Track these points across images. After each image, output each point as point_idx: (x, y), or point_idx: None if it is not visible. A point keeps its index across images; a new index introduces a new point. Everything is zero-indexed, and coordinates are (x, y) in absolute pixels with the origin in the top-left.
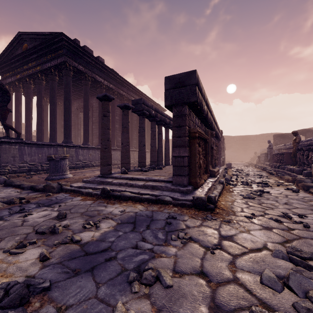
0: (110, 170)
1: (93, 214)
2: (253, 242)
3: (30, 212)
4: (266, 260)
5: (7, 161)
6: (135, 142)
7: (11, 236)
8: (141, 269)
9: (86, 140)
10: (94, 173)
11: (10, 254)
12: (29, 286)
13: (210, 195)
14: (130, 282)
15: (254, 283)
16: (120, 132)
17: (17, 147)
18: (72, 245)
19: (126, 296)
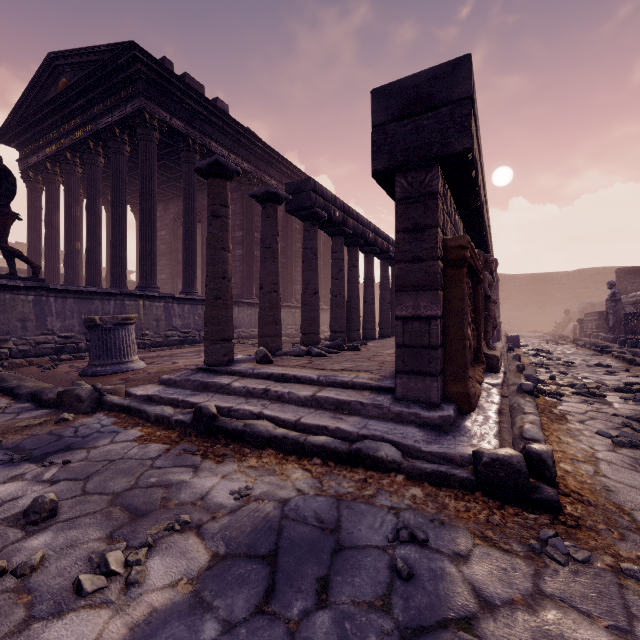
0: (229, 353)
1: (147, 505)
2: None
3: None
4: None
5: (8, 330)
6: (297, 289)
7: None
8: None
9: (190, 283)
10: (198, 359)
11: None
12: None
13: (538, 451)
14: None
15: None
16: None
17: (31, 299)
18: None
19: None
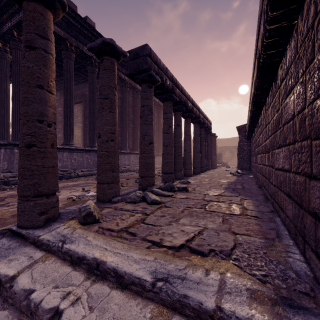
0: (49, 210)
1: None
2: None
3: None
4: None
5: None
6: None
7: None
8: None
9: (68, 138)
10: None
11: None
12: None
13: None
14: None
15: None
16: (120, 129)
17: None
18: None
19: None
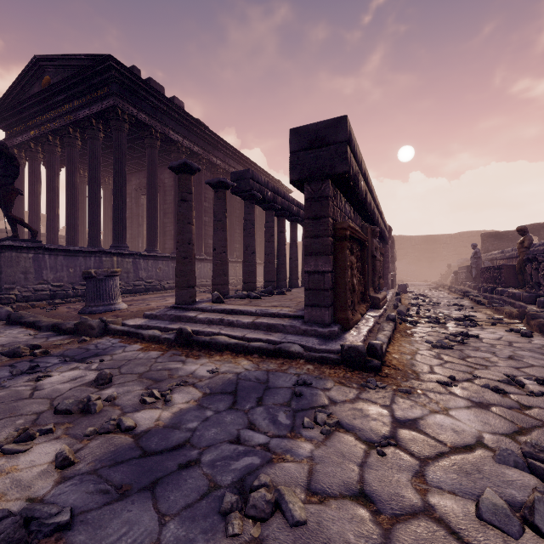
0: (193, 296)
1: (161, 377)
2: (457, 433)
3: (48, 372)
4: (484, 470)
5: (14, 280)
6: (237, 247)
7: (9, 419)
8: (245, 486)
9: (153, 243)
10: (165, 302)
11: (3, 453)
12: (31, 520)
13: (373, 343)
14: (224, 514)
15: (465, 518)
16: (211, 229)
17: (31, 256)
18: (119, 435)
19: (216, 543)
